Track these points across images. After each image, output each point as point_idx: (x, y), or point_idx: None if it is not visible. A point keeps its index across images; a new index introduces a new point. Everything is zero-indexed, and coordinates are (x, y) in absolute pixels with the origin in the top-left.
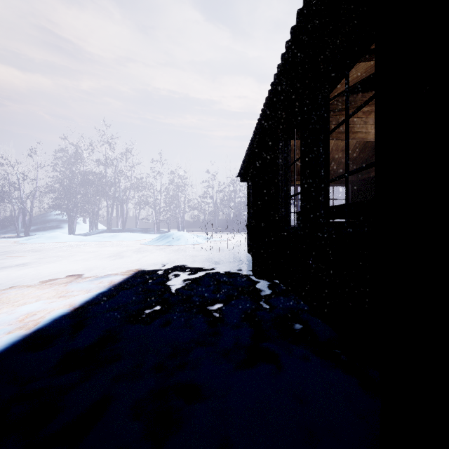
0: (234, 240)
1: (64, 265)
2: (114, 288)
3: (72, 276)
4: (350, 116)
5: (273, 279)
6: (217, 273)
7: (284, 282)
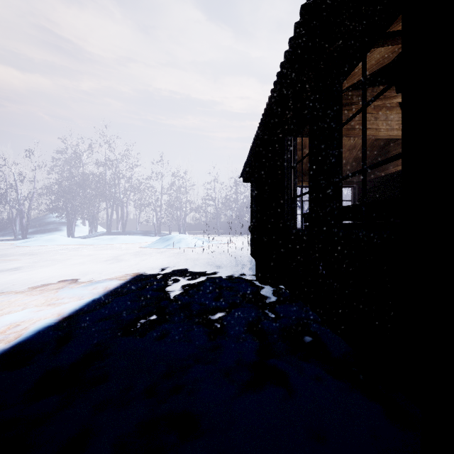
0: (237, 243)
1: (59, 269)
2: (108, 295)
3: (65, 282)
4: (368, 104)
5: (278, 285)
6: (219, 278)
7: (290, 288)
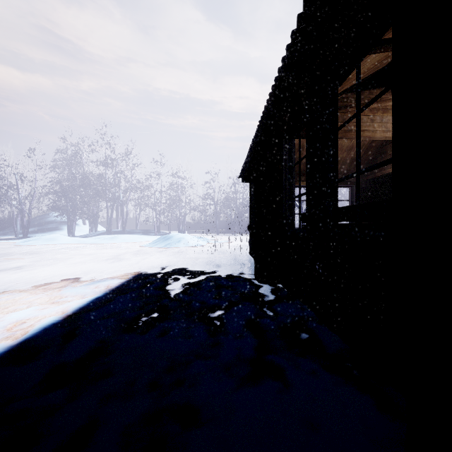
0: (236, 242)
1: (61, 268)
2: (110, 293)
3: (68, 280)
4: (362, 110)
5: (276, 283)
6: (218, 277)
7: (288, 287)
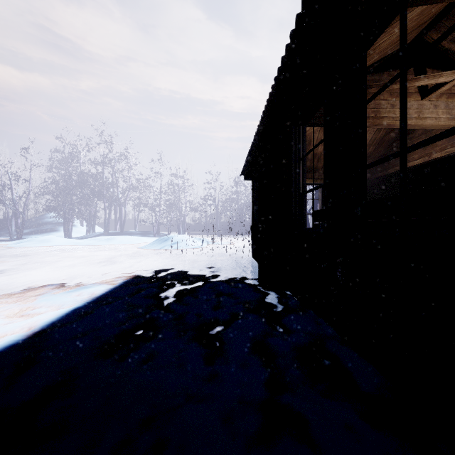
0: (237, 244)
1: (46, 272)
2: (93, 303)
3: (49, 287)
4: (410, 65)
5: (284, 290)
6: (219, 283)
7: (298, 295)
